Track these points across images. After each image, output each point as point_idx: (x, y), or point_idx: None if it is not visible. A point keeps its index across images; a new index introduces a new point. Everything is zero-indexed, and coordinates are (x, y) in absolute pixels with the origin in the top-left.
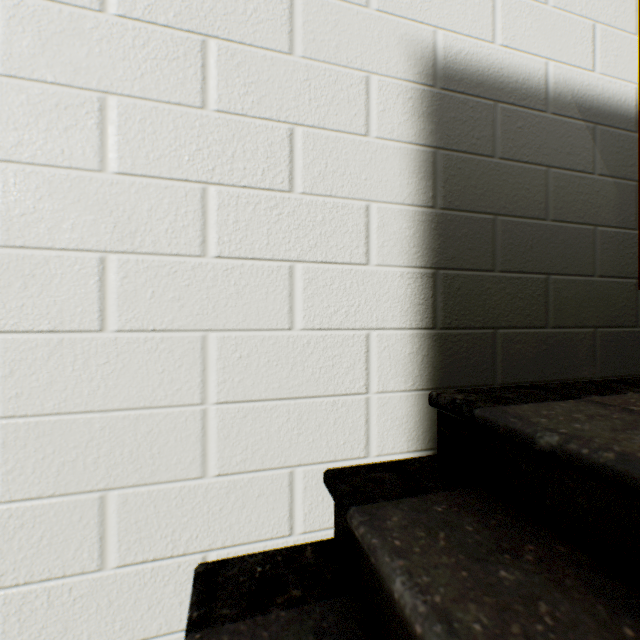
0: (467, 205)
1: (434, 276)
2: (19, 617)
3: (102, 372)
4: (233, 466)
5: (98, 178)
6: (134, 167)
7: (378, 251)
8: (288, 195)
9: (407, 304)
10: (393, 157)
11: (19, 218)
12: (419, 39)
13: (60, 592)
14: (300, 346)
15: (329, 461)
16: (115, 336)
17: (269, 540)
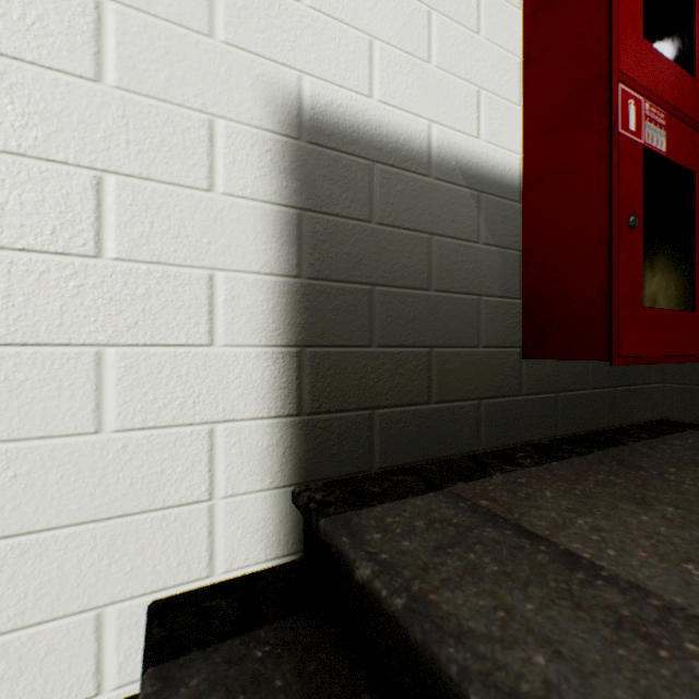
0: (340, 274)
1: (300, 355)
2: None
3: None
4: (3, 623)
5: None
6: None
7: (226, 329)
8: (94, 261)
9: (265, 389)
10: (247, 218)
11: None
12: (281, 83)
13: None
14: (113, 452)
15: (157, 590)
16: None
17: None
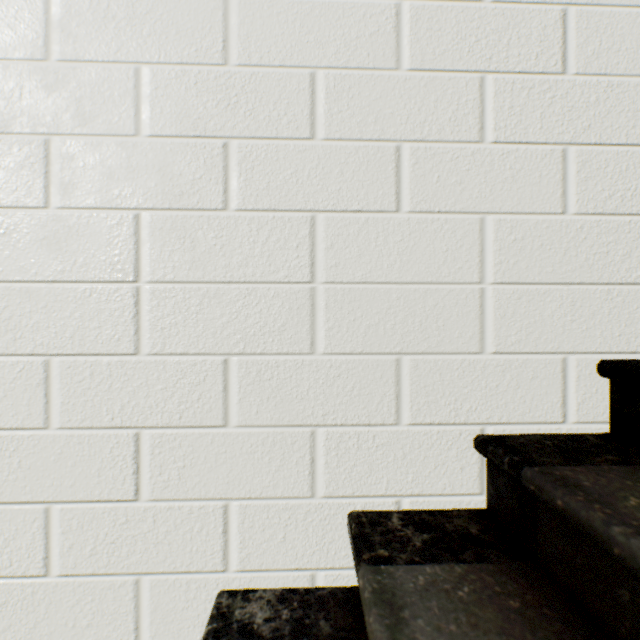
0: None
1: None
2: (336, 453)
3: (397, 249)
4: (508, 346)
5: (394, 76)
6: (422, 63)
7: None
8: (560, 78)
9: None
10: None
11: (336, 115)
12: None
13: (365, 438)
14: (572, 231)
15: (602, 352)
16: (407, 217)
17: (542, 424)
